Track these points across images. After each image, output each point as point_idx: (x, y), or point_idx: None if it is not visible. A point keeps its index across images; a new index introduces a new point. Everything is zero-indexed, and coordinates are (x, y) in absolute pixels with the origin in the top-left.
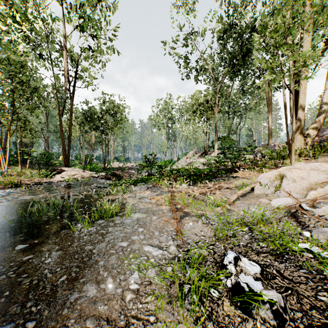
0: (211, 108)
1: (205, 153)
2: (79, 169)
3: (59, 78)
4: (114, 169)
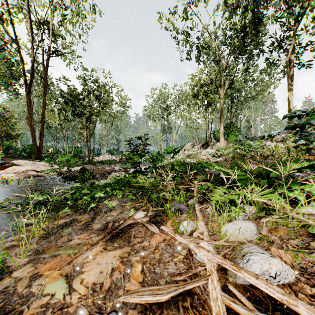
0: (215, 91)
1: (207, 144)
2: (44, 163)
3: (36, 55)
4: (102, 162)
